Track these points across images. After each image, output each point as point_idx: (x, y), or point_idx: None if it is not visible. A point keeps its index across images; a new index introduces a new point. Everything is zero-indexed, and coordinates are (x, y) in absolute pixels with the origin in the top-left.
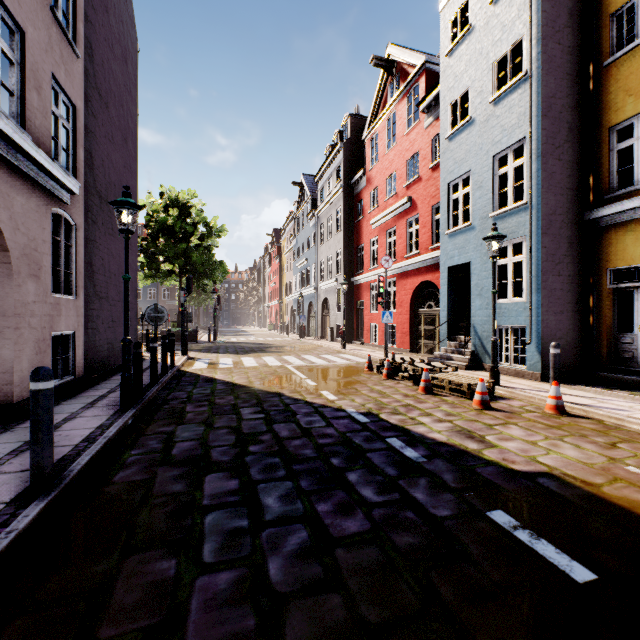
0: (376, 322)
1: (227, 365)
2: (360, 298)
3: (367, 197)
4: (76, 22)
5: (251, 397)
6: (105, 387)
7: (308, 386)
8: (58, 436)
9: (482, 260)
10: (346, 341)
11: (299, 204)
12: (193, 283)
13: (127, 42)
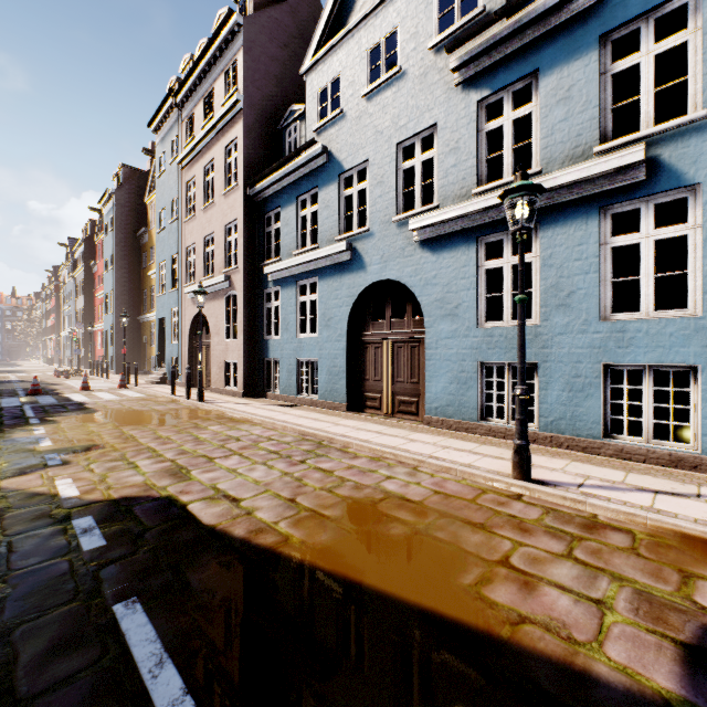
0: (100, 355)
1: None
2: (96, 340)
3: (98, 278)
4: None
5: None
6: None
7: (10, 378)
8: None
9: (110, 330)
10: (87, 367)
11: (68, 259)
12: None
13: None
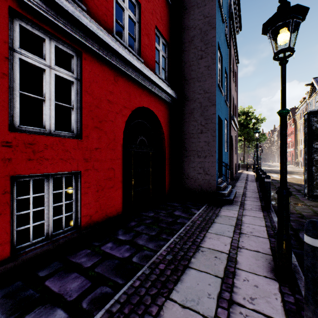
0: None
1: (276, 176)
2: None
3: None
4: (235, 84)
5: (294, 184)
6: (243, 178)
7: None
8: (249, 183)
9: None
10: None
11: (310, 94)
12: (249, 144)
13: (237, 71)
